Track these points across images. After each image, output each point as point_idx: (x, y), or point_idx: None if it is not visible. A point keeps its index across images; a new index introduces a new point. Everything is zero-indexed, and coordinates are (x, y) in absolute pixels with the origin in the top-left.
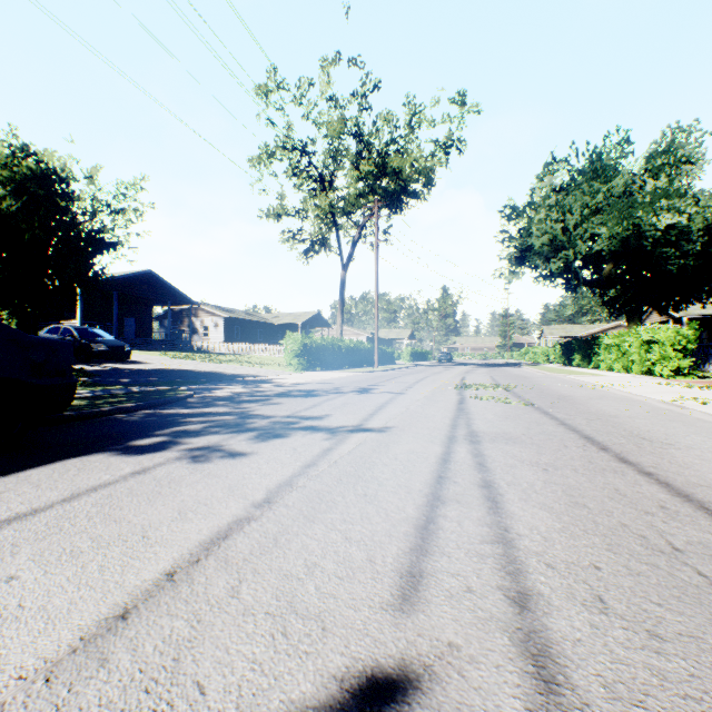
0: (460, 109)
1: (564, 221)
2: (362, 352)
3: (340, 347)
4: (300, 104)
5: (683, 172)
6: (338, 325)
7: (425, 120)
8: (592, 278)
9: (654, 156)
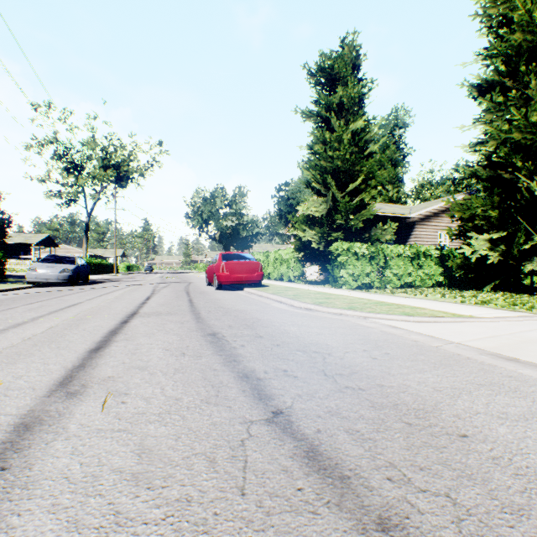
0: (160, 150)
1: (203, 216)
2: (103, 266)
3: (94, 263)
4: (65, 122)
5: (239, 205)
6: (85, 249)
7: (142, 150)
8: (214, 237)
9: (232, 197)
